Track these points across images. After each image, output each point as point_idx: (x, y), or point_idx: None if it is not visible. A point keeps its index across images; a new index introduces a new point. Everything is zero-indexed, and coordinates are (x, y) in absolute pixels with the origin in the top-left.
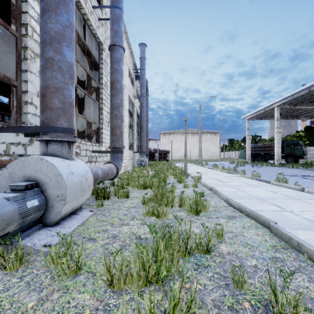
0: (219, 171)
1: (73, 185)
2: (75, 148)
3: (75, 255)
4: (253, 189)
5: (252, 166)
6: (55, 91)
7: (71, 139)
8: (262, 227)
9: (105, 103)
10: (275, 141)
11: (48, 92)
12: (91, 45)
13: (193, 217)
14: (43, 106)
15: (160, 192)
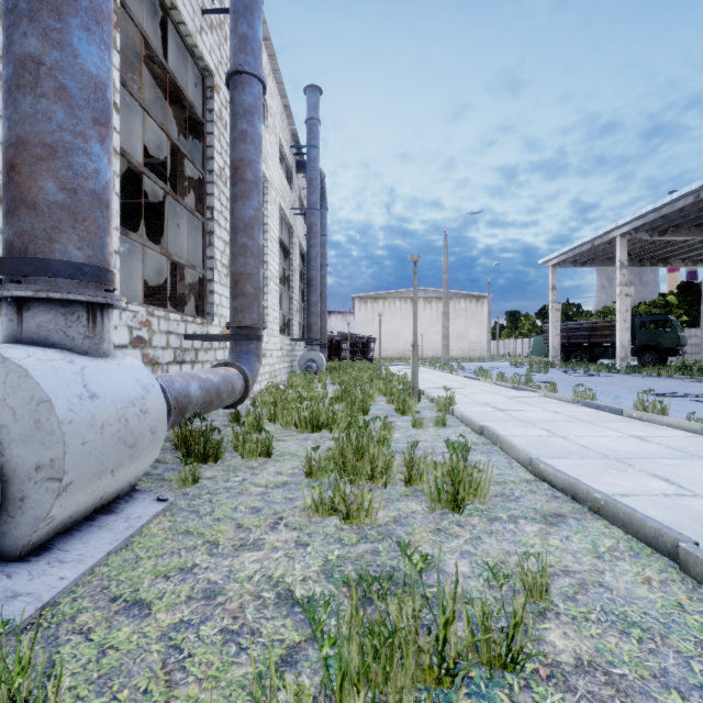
0: (491, 385)
1: (94, 432)
2: (136, 327)
3: (63, 680)
4: (585, 429)
5: (566, 373)
6: (46, 157)
7: (98, 296)
8: (652, 554)
9: (219, 220)
10: (618, 315)
11: (24, 157)
12: (184, 79)
13: (446, 516)
14: (11, 198)
15: (354, 443)
